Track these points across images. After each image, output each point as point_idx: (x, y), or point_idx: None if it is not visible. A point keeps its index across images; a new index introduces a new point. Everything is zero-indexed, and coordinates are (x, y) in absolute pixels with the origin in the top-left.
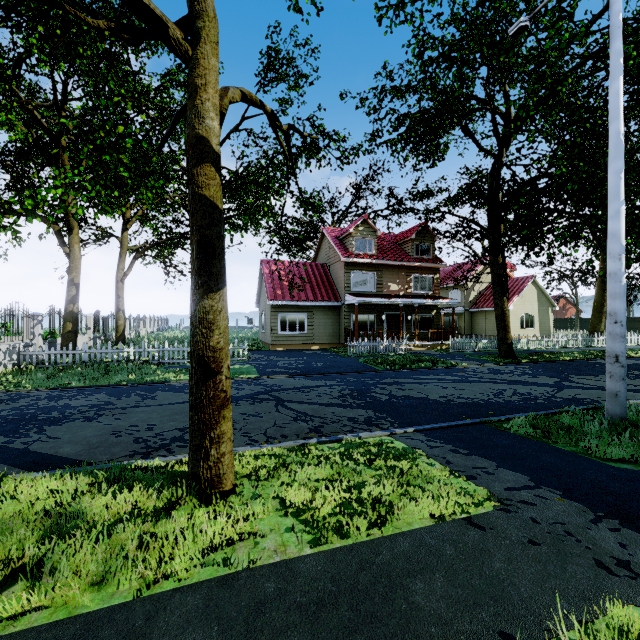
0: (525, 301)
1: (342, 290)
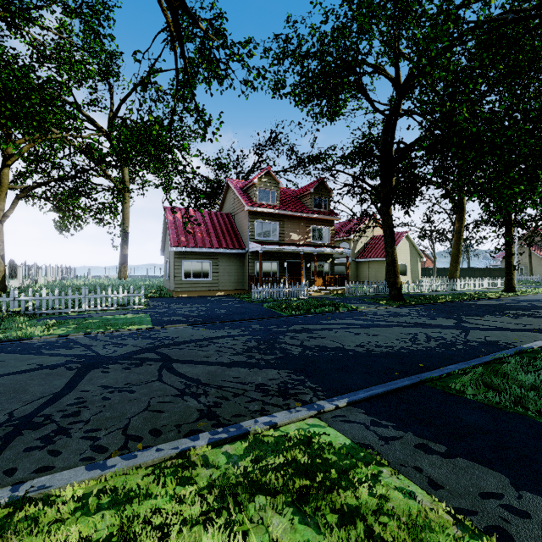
0: (400, 253)
1: (246, 238)
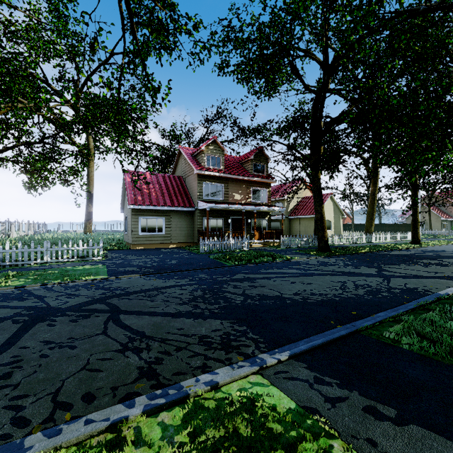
0: (326, 211)
1: (195, 198)
